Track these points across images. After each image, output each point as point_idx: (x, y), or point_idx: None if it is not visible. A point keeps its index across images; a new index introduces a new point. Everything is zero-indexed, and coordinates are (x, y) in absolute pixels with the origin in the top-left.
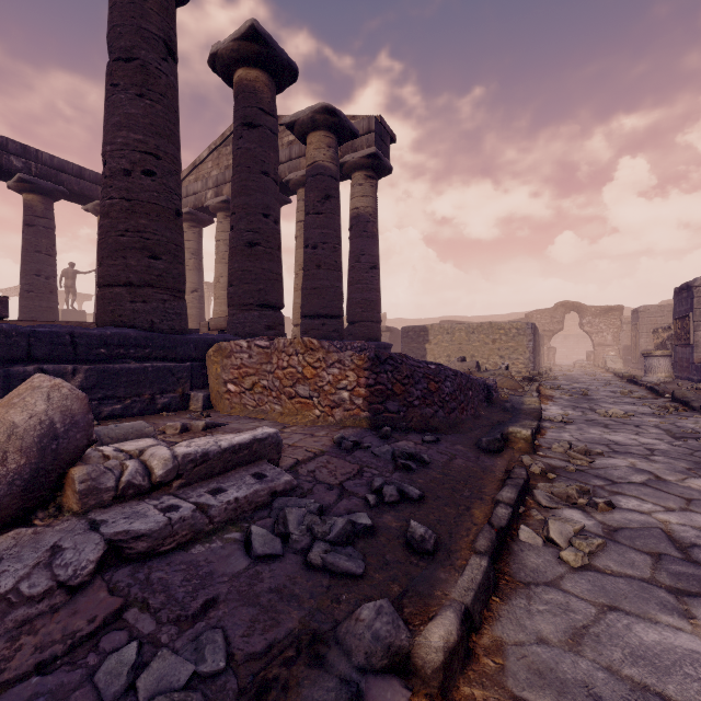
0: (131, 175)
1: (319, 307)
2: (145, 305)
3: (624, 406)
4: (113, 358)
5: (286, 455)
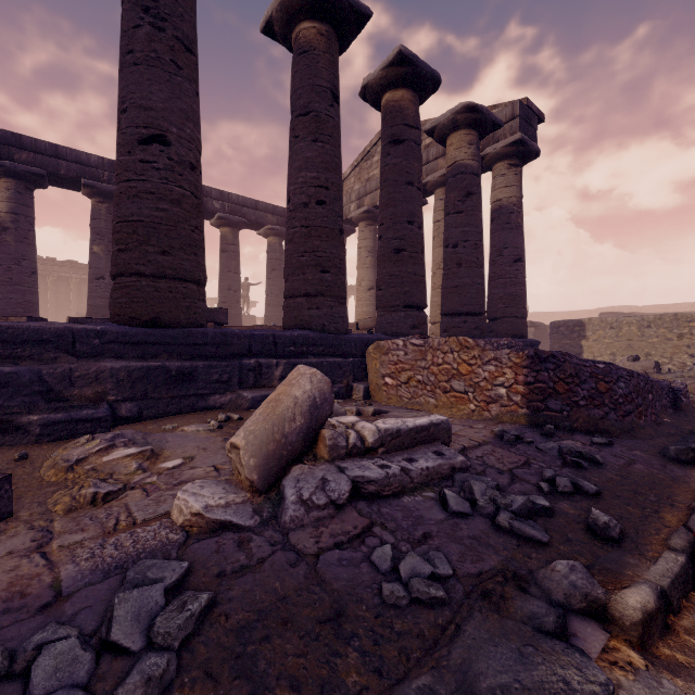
0: (308, 207)
1: (459, 305)
2: (318, 311)
3: None
4: (298, 354)
5: (452, 441)
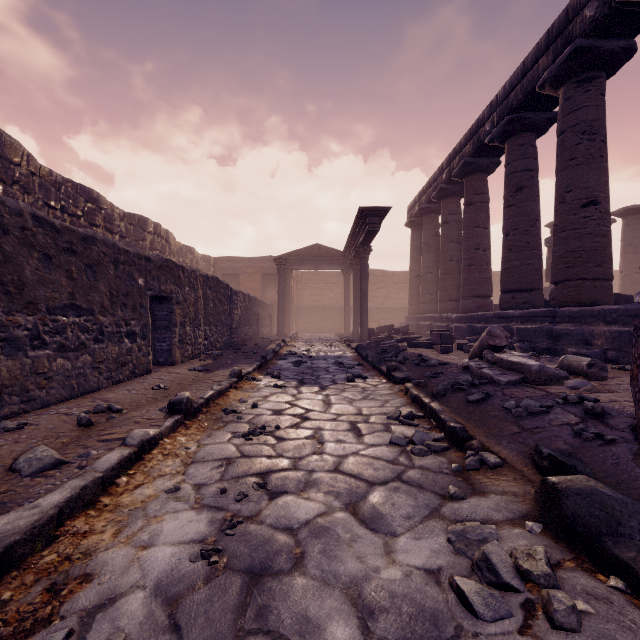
0: None
1: None
2: None
3: None
4: None
5: (557, 388)
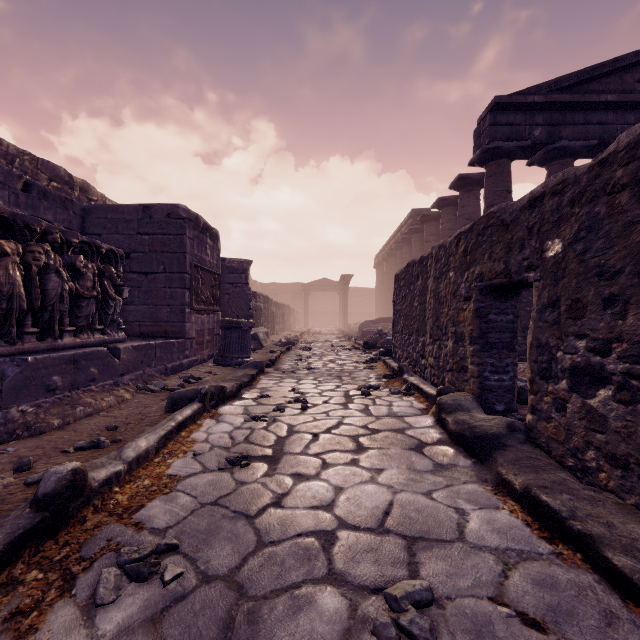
0: None
1: None
2: None
3: (320, 344)
4: None
5: None
